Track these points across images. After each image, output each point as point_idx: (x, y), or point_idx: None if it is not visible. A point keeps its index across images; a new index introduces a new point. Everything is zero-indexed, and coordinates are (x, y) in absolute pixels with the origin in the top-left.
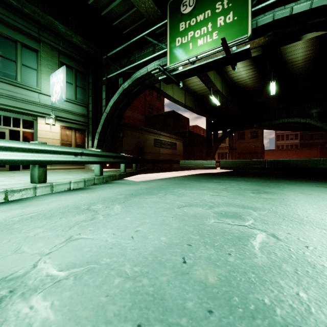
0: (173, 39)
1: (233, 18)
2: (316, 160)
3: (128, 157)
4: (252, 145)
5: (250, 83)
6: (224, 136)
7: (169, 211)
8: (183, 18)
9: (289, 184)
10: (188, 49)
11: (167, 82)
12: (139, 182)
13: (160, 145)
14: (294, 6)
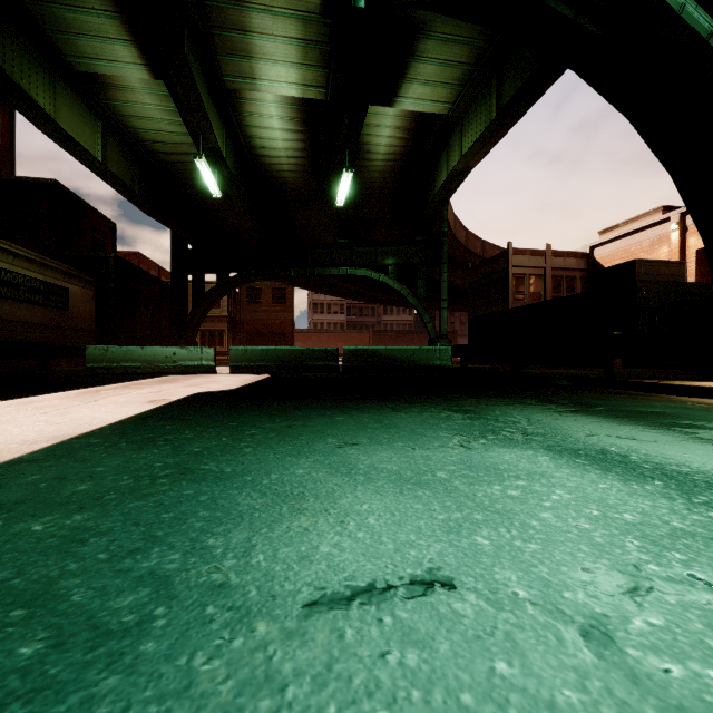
0: None
1: None
2: (429, 349)
3: None
4: (275, 318)
5: (287, 171)
6: (223, 289)
7: None
8: None
9: (637, 438)
10: None
11: None
12: None
13: None
14: None
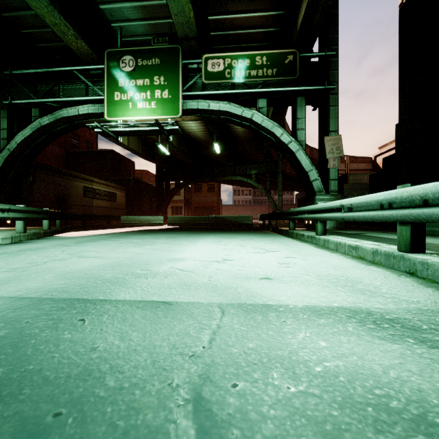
0: (112, 91)
1: (168, 96)
2: (243, 216)
3: (53, 212)
4: (209, 200)
5: (201, 136)
6: (177, 188)
7: (108, 245)
8: (122, 75)
9: (199, 234)
10: (128, 107)
11: (105, 135)
12: (76, 237)
13: (93, 196)
14: (211, 103)
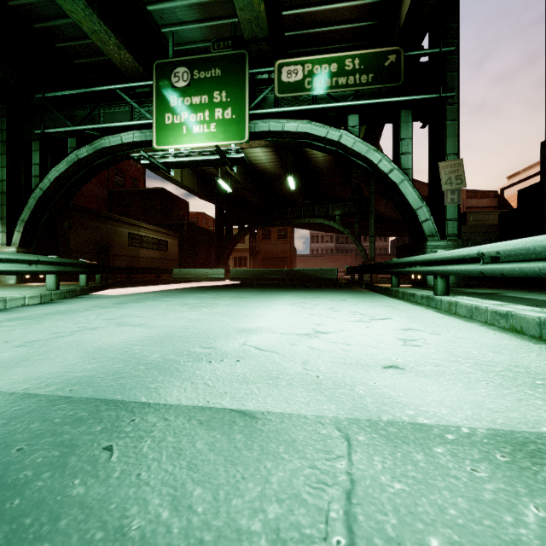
0: (162, 113)
1: (231, 116)
2: (325, 269)
3: (92, 265)
4: (280, 248)
5: (271, 168)
6: (241, 234)
7: (157, 307)
8: (174, 92)
9: (272, 292)
10: (182, 132)
11: (153, 168)
12: (118, 295)
13: (140, 244)
14: (285, 123)
